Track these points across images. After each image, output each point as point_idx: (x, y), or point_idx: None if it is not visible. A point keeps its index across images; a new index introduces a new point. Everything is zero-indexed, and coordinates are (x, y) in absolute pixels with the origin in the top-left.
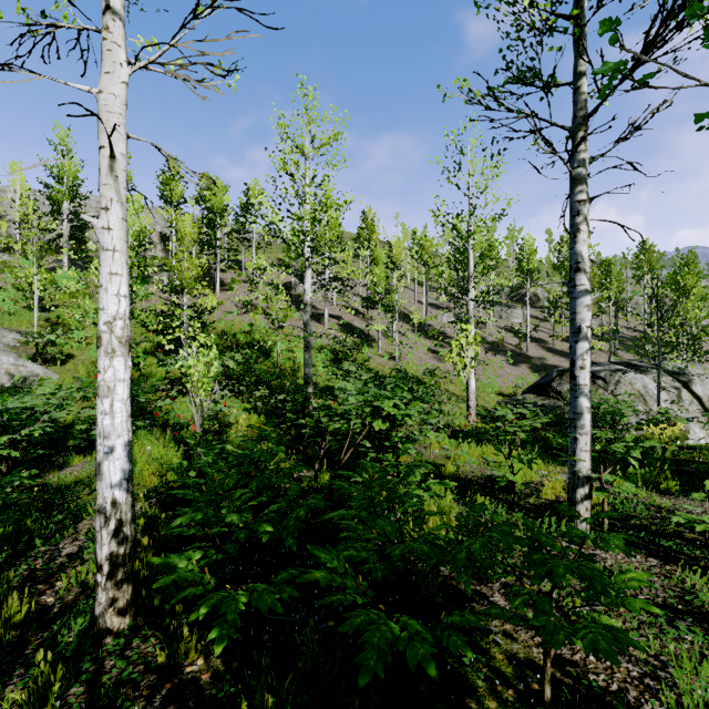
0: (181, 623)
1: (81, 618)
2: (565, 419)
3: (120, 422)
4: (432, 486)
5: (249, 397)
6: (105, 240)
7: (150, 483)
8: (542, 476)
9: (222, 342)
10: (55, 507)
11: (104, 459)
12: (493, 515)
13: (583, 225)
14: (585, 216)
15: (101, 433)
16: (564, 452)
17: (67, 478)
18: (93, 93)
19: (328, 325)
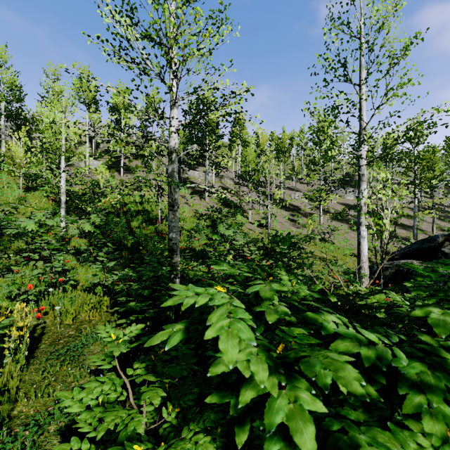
0: None
1: None
2: None
3: None
4: None
5: None
6: None
7: None
8: None
9: (114, 210)
10: None
11: None
12: None
13: None
14: None
15: None
16: None
17: None
18: None
19: (208, 199)
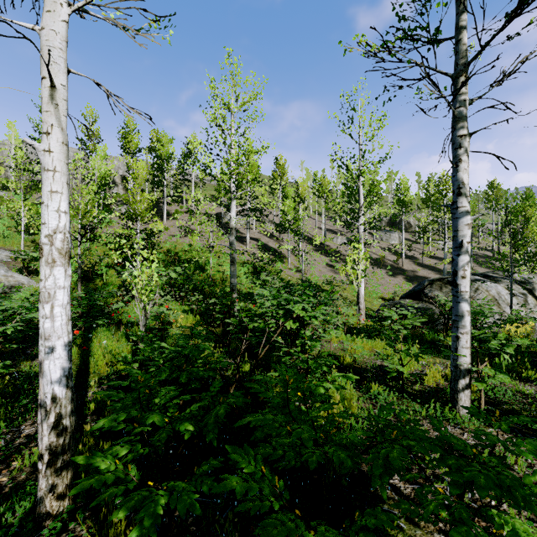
0: (111, 510)
1: (28, 498)
2: (436, 318)
3: (60, 325)
4: (337, 379)
5: (187, 301)
6: (46, 162)
7: (103, 371)
8: (422, 366)
9: (167, 259)
10: (22, 393)
11: (45, 358)
12: (399, 413)
13: (464, 156)
14: (466, 148)
15: (42, 335)
16: (437, 345)
17: (37, 366)
18: (36, 30)
19: (249, 245)
